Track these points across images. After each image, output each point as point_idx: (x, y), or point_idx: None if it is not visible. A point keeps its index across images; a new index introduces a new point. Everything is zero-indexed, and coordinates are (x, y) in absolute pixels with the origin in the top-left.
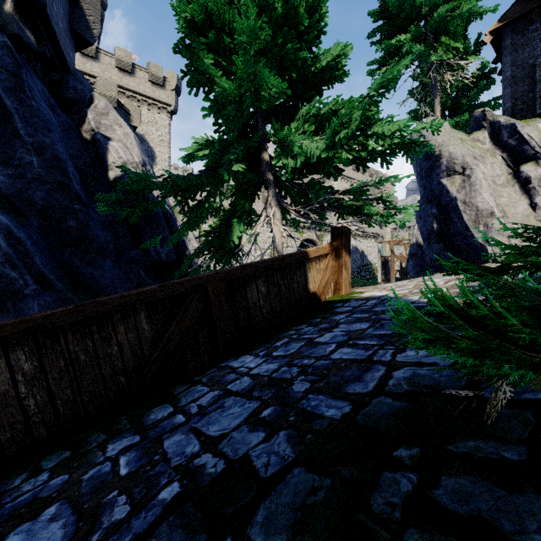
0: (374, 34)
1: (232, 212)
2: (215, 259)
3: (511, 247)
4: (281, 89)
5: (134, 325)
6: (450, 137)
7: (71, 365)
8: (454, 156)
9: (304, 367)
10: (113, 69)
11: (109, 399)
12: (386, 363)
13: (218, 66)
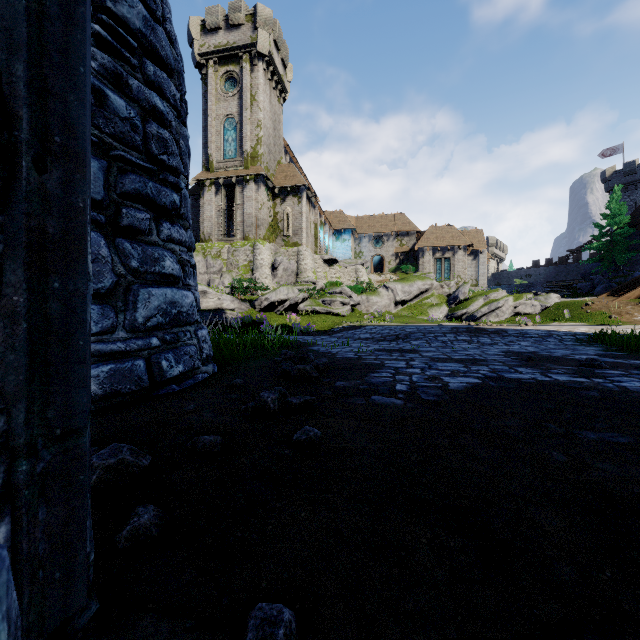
0: None
1: None
2: None
3: None
4: None
5: None
6: None
7: None
8: None
9: None
10: None
11: None
12: None
13: None
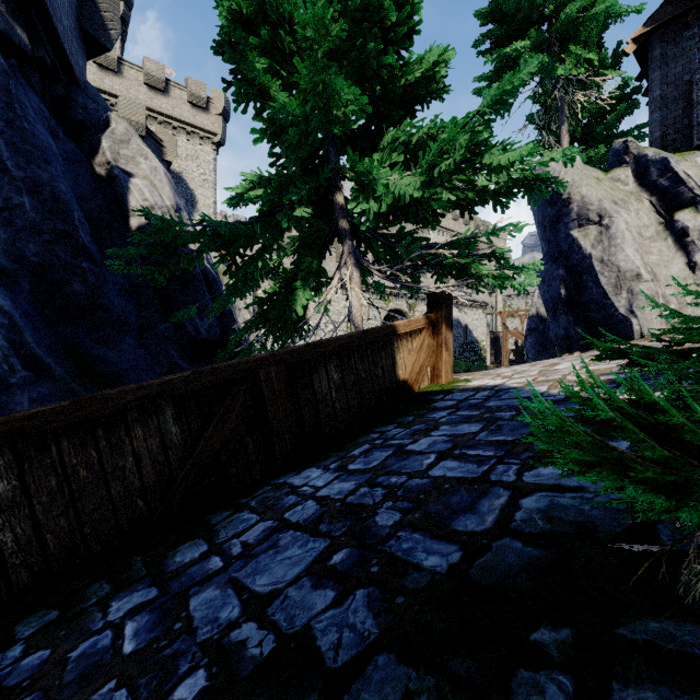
0: (482, 41)
1: (295, 273)
2: (273, 336)
3: (695, 319)
4: (359, 105)
5: (157, 426)
6: (583, 175)
7: (66, 484)
8: (588, 201)
9: (392, 488)
10: (141, 87)
11: (121, 530)
12: (510, 484)
13: (275, 75)
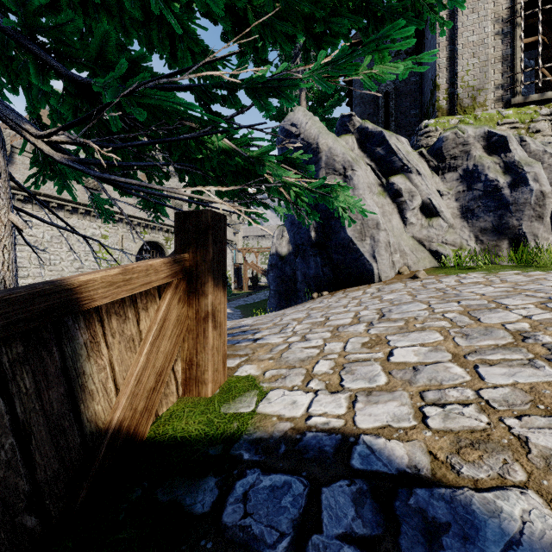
0: None
1: None
2: None
3: None
4: None
5: None
6: (327, 131)
7: None
8: (334, 152)
9: None
10: None
11: None
12: None
13: None
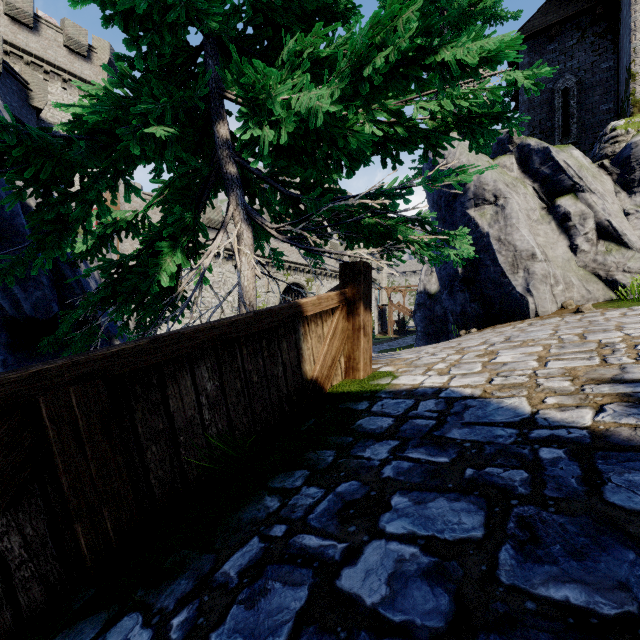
0: None
1: (164, 229)
2: (139, 314)
3: None
4: None
5: None
6: (477, 157)
7: None
8: (484, 181)
9: None
10: (0, 17)
11: None
12: None
13: None
